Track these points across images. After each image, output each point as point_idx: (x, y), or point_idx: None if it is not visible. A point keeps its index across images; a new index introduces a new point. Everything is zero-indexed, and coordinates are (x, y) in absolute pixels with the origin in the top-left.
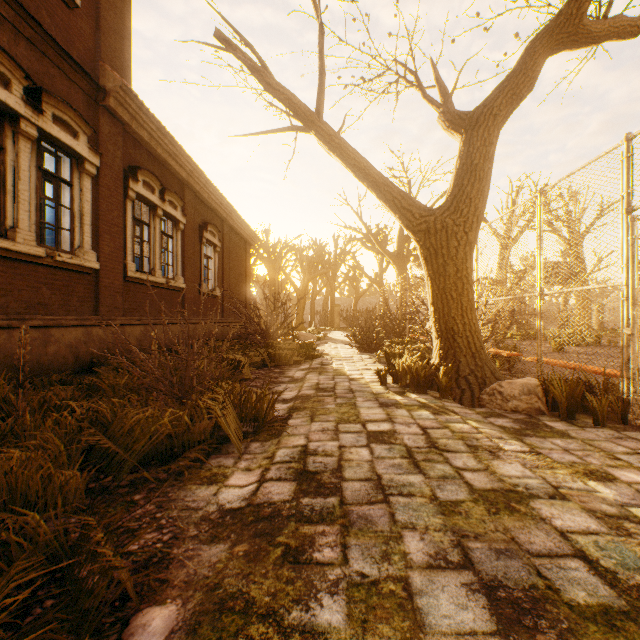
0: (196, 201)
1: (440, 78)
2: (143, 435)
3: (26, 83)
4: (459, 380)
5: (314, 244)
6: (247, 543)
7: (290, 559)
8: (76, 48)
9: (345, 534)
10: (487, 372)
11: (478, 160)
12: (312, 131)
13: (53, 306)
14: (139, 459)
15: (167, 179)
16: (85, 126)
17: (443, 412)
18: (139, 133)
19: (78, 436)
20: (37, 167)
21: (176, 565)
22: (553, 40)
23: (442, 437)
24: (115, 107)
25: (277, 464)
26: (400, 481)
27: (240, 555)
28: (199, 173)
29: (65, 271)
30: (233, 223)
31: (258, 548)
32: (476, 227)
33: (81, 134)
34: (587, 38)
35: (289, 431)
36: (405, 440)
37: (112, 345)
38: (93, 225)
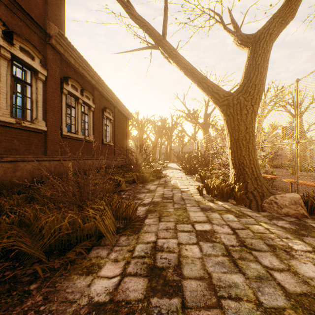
0: (100, 96)
1: (233, 18)
2: (47, 235)
3: (3, 28)
4: (248, 193)
5: (161, 119)
6: None
7: None
8: (34, 12)
9: None
10: (264, 189)
11: (260, 61)
12: (160, 46)
13: (20, 150)
14: (46, 249)
15: (85, 84)
16: (38, 54)
17: (242, 215)
18: (69, 59)
19: None
20: (11, 75)
21: None
22: None
23: (247, 237)
24: (55, 44)
25: (135, 258)
26: (226, 281)
27: None
28: (101, 81)
29: (27, 131)
30: (120, 108)
31: None
32: (258, 102)
33: (36, 58)
34: None
35: (145, 229)
36: (222, 239)
37: (53, 171)
38: (43, 107)
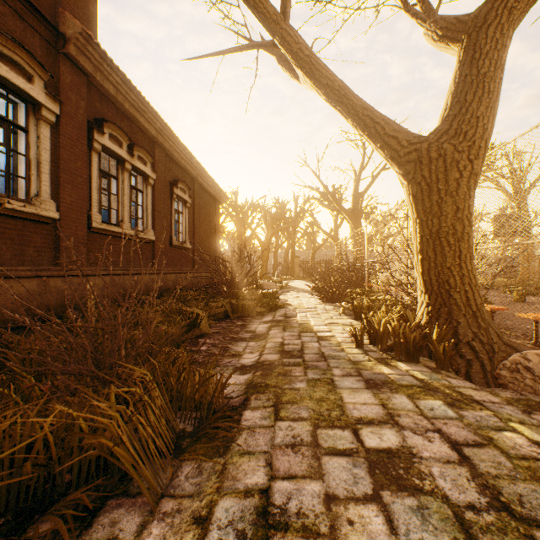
0: (167, 159)
1: None
2: None
3: None
4: (460, 346)
5: (277, 202)
6: None
7: None
8: None
9: None
10: (493, 336)
11: (487, 68)
12: (276, 37)
13: (3, 256)
14: None
15: (136, 136)
16: (41, 70)
17: (461, 401)
18: (104, 85)
19: None
20: None
21: None
22: None
23: (499, 472)
24: (76, 55)
25: None
26: None
27: None
28: (168, 131)
29: (18, 220)
30: (203, 182)
31: None
32: (483, 154)
33: (36, 78)
34: None
35: (242, 441)
36: (438, 480)
37: (72, 296)
38: (53, 174)
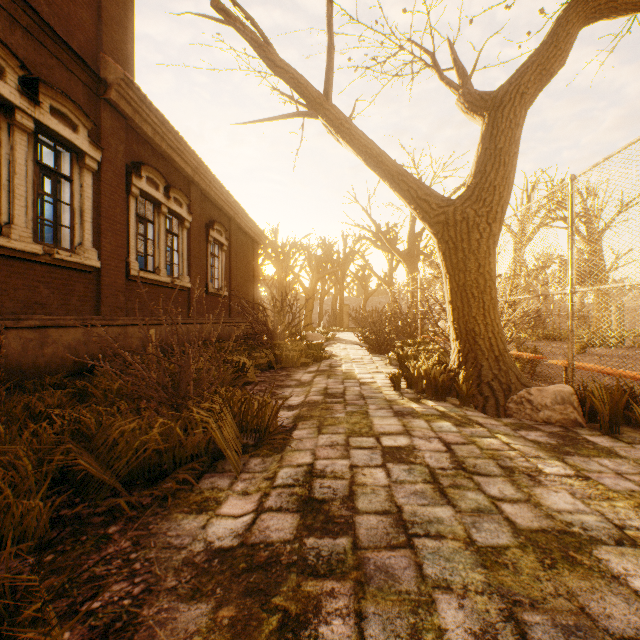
0: (202, 199)
1: (458, 59)
2: (126, 452)
3: (21, 73)
4: (481, 386)
5: (323, 243)
6: (235, 605)
7: (288, 635)
8: (76, 39)
9: (360, 596)
10: (512, 377)
11: (503, 144)
12: (320, 115)
13: (51, 306)
14: (123, 478)
15: (172, 176)
16: (85, 119)
17: (466, 423)
18: (142, 128)
19: (48, 455)
20: (34, 161)
21: (143, 635)
22: (589, 7)
23: (469, 455)
24: (117, 100)
25: (278, 488)
26: (425, 515)
27: (224, 624)
28: (205, 170)
29: (64, 269)
30: (240, 222)
31: (248, 614)
32: (500, 218)
33: (81, 127)
34: (628, 4)
35: (293, 445)
36: (426, 459)
37: (114, 346)
38: (94, 222)
